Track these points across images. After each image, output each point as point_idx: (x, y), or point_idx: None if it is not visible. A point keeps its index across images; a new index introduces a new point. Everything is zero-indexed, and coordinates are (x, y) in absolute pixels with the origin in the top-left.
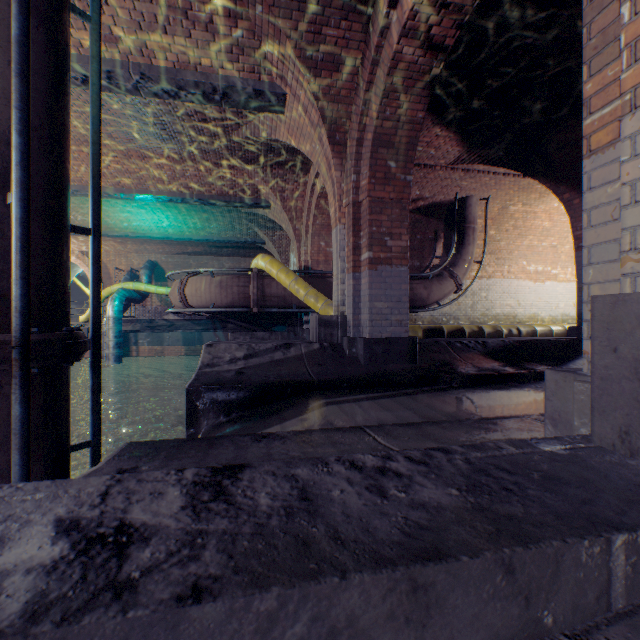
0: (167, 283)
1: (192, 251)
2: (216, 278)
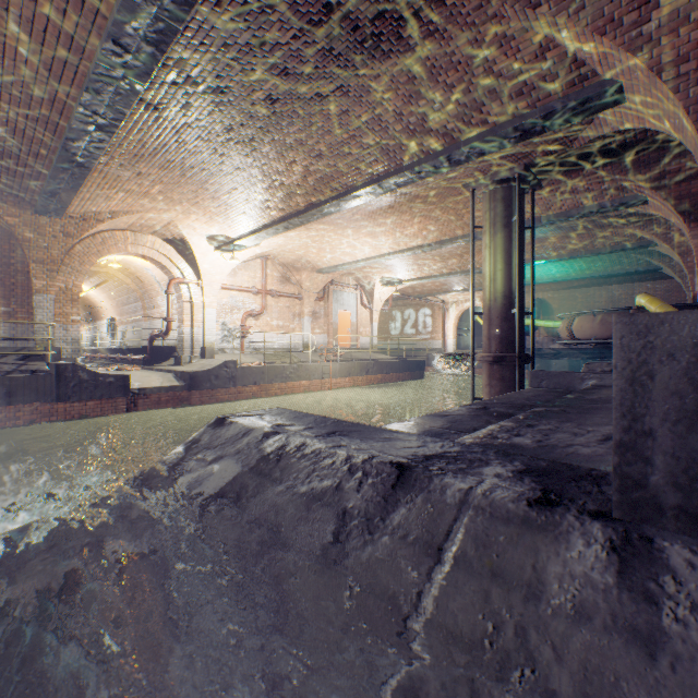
0: (552, 316)
1: (576, 285)
2: (596, 317)
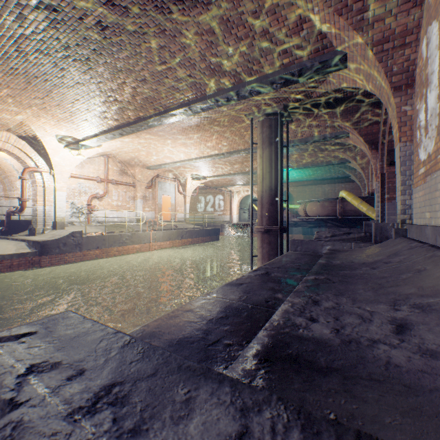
0: (293, 202)
1: (306, 184)
2: (319, 203)
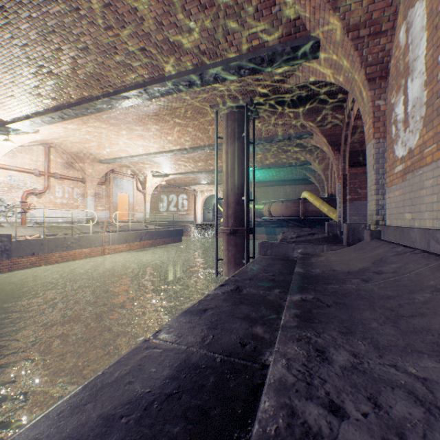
0: (257, 202)
1: (269, 184)
2: (283, 203)
